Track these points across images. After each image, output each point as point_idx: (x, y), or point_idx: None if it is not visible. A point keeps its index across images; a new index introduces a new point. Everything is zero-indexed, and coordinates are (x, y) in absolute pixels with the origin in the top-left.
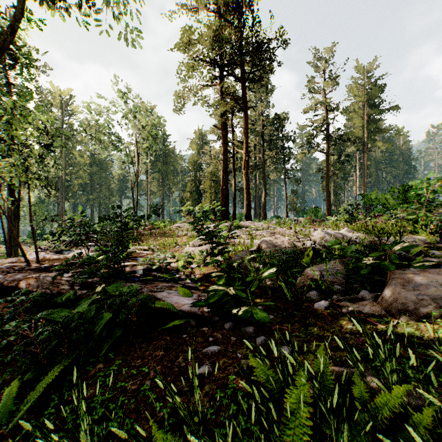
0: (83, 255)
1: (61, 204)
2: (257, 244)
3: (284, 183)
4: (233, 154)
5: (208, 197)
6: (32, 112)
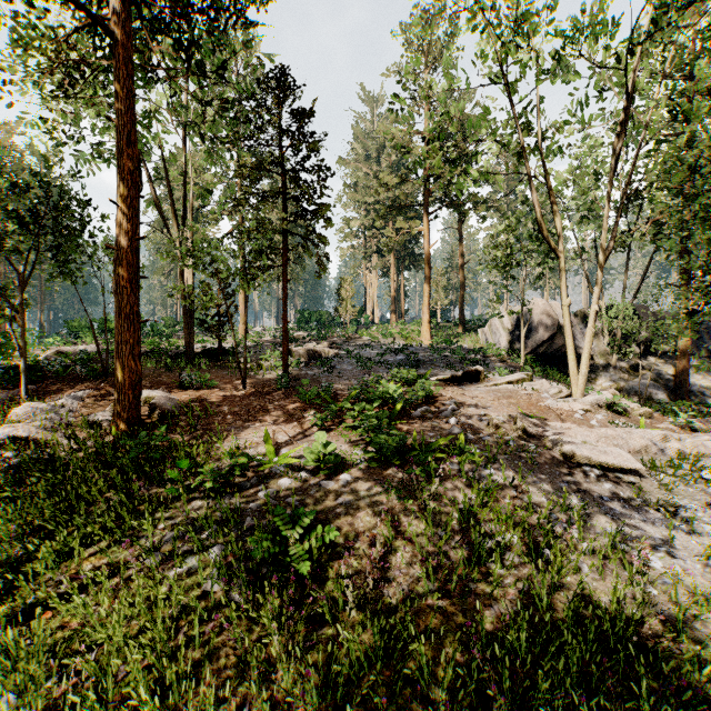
0: None
1: None
2: (53, 351)
3: None
4: None
5: None
6: None
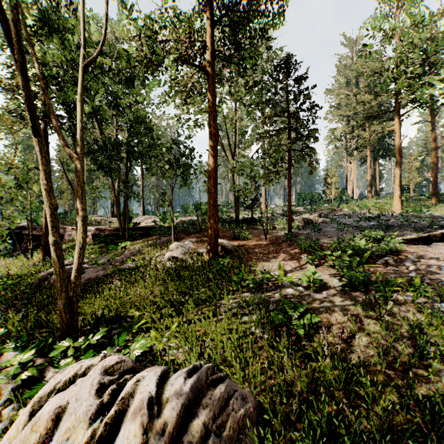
0: (117, 226)
1: None
2: (179, 220)
3: None
4: None
5: (66, 197)
6: None
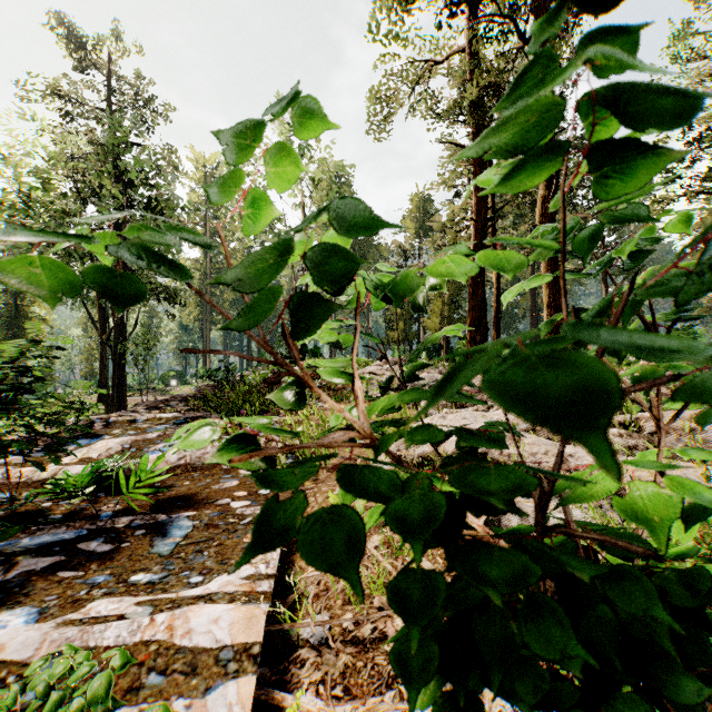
0: (54, 475)
1: (205, 331)
2: None
3: (603, 277)
4: (495, 211)
5: (437, 311)
6: (122, 168)
